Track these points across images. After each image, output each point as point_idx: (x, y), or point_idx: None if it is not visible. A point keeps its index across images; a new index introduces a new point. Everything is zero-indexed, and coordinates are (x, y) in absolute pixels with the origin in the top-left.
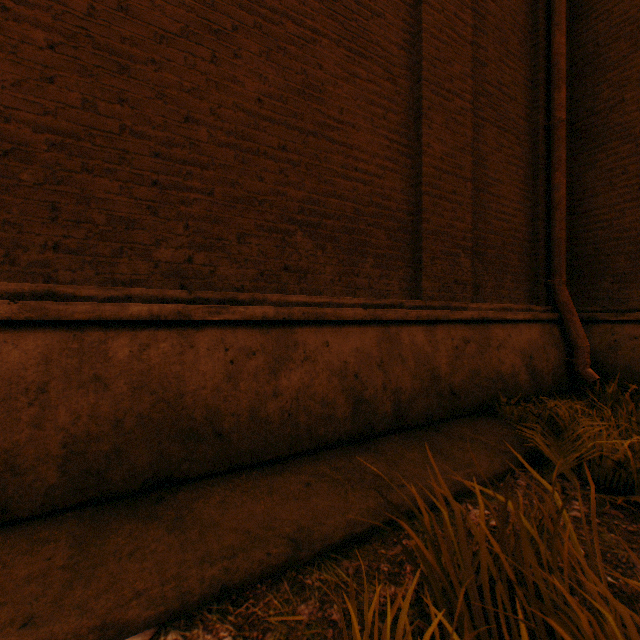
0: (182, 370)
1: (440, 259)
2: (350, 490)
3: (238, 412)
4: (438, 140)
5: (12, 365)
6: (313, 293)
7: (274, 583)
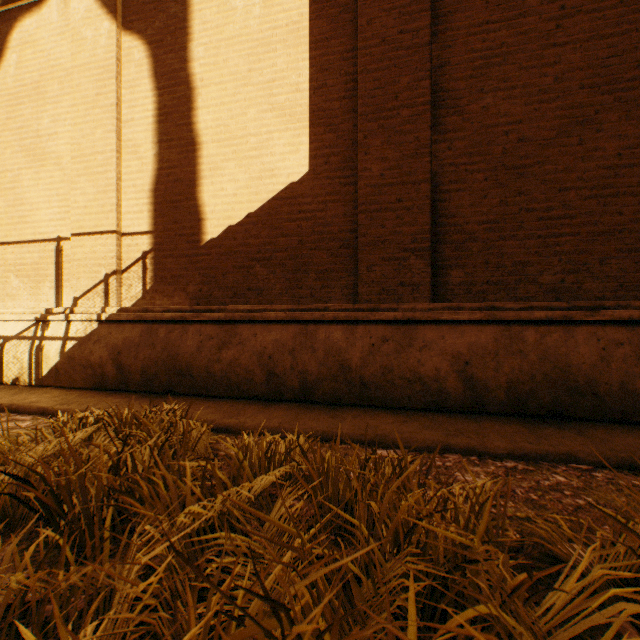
0: (566, 351)
1: None
2: None
3: (609, 383)
4: None
5: (481, 341)
6: None
7: None
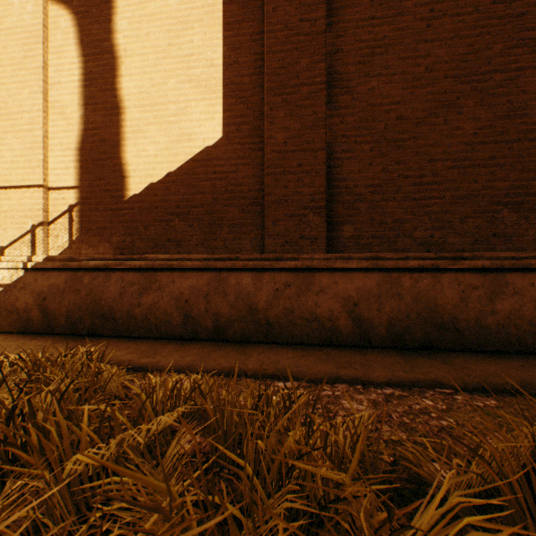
0: (435, 294)
1: None
2: None
3: (467, 319)
4: None
5: (367, 286)
6: (516, 250)
7: (511, 395)
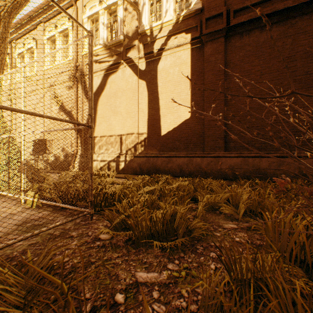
0: (259, 164)
1: None
2: None
3: (270, 172)
4: None
5: (237, 162)
6: (292, 150)
7: None
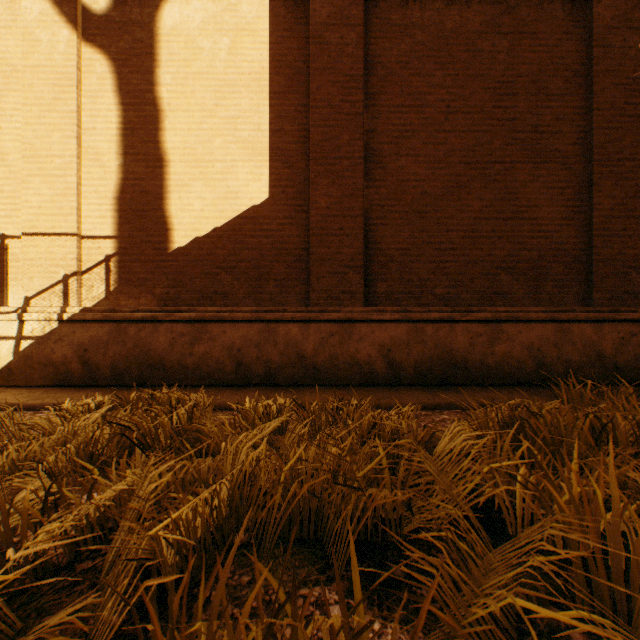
0: (451, 340)
1: (609, 278)
2: (533, 396)
3: (474, 360)
4: (607, 197)
5: (399, 334)
6: (510, 305)
7: None
